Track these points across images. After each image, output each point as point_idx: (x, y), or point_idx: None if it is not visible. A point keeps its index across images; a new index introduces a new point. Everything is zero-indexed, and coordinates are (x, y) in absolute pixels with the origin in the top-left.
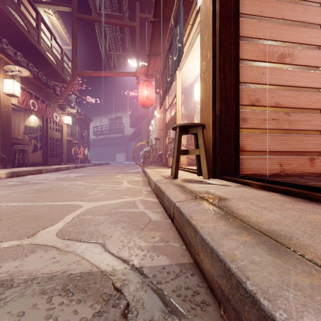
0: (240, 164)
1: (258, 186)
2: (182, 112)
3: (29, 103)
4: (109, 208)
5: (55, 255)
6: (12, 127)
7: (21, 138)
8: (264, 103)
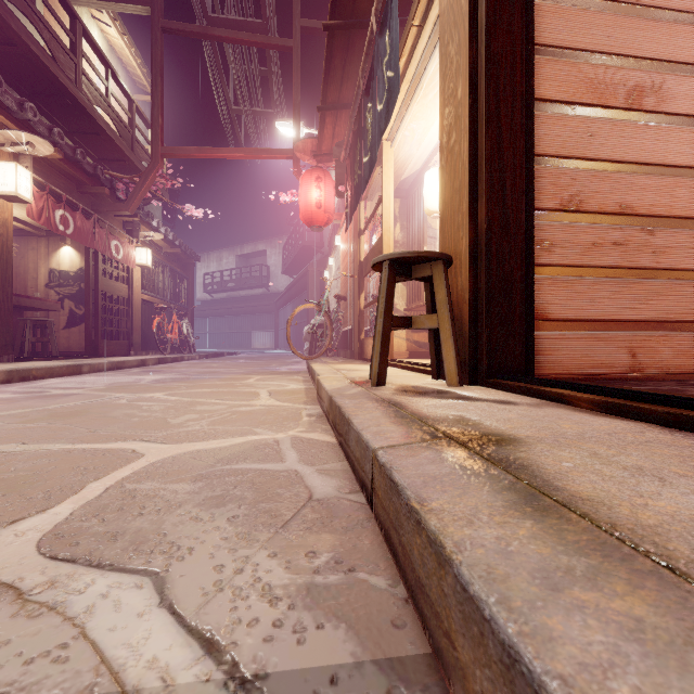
0: (536, 352)
1: (592, 405)
2: (397, 237)
3: (55, 216)
4: (208, 460)
5: (1, 619)
6: (21, 273)
7: (41, 296)
8: (592, 205)
